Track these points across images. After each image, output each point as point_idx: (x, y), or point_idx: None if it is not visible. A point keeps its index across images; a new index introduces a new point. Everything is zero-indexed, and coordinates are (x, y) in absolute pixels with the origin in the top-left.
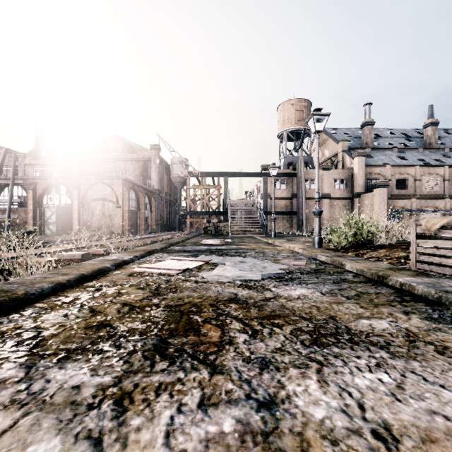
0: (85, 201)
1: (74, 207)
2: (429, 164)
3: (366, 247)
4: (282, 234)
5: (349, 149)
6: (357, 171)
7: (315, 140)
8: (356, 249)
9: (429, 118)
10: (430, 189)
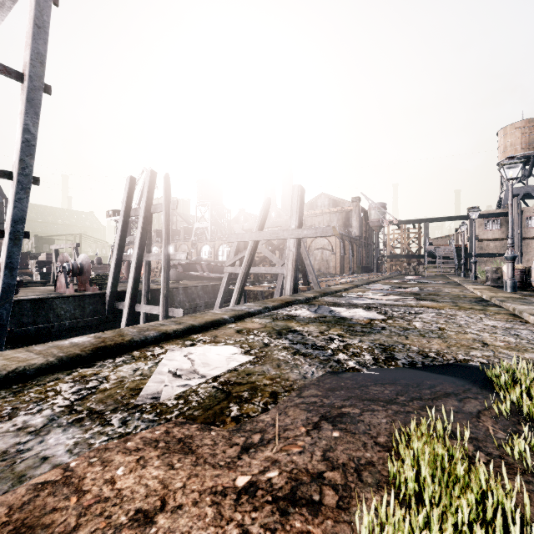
0: (310, 250)
1: None
2: None
3: None
4: None
5: None
6: None
7: None
8: None
9: None
10: None
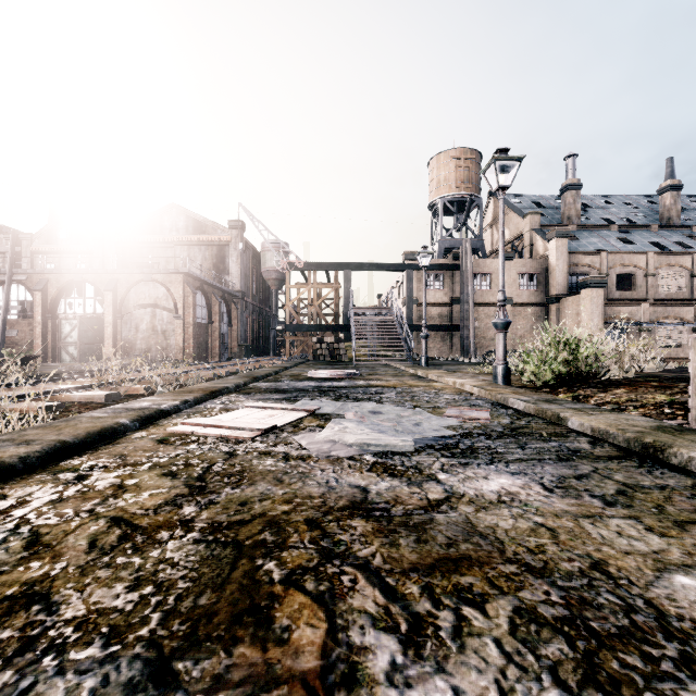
0: (125, 309)
1: (107, 318)
2: (667, 250)
3: (587, 384)
4: (438, 361)
5: (542, 227)
6: (555, 262)
7: (487, 214)
8: (570, 388)
9: (667, 178)
10: (669, 290)
